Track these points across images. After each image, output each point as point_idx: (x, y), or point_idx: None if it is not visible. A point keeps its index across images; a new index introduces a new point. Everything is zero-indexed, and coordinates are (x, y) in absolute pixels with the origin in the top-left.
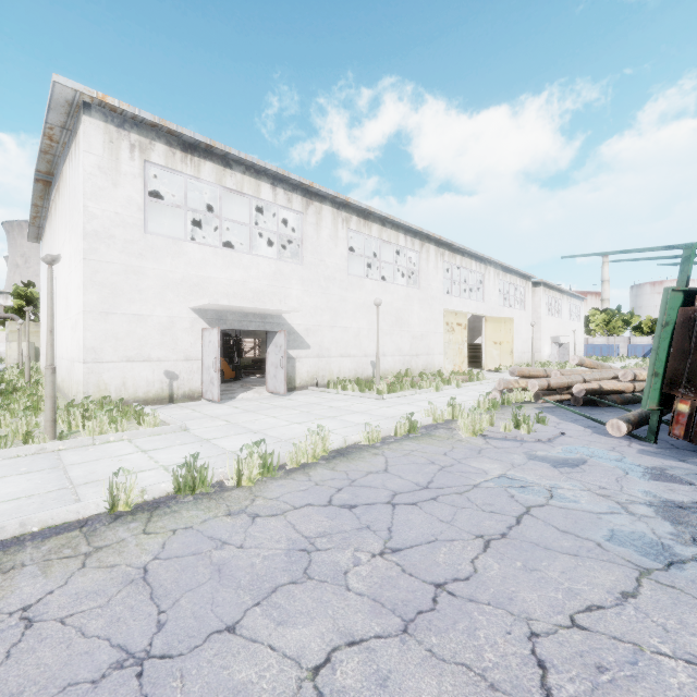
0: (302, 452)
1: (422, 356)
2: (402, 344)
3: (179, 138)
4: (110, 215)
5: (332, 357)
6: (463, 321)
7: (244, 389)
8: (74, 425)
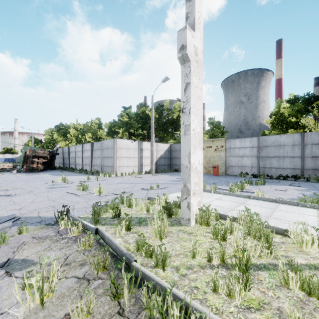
0: None
1: None
2: None
3: None
4: None
5: None
6: None
7: None
8: None
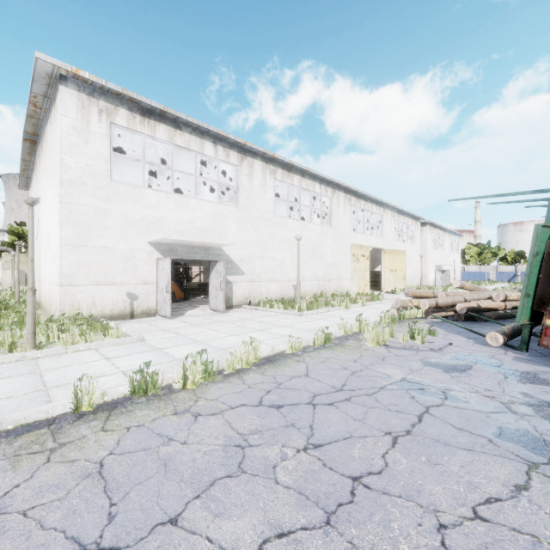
0: (237, 359)
1: (333, 281)
2: (318, 271)
3: (138, 105)
4: (82, 166)
5: (262, 282)
6: (366, 253)
7: (191, 307)
8: (51, 336)
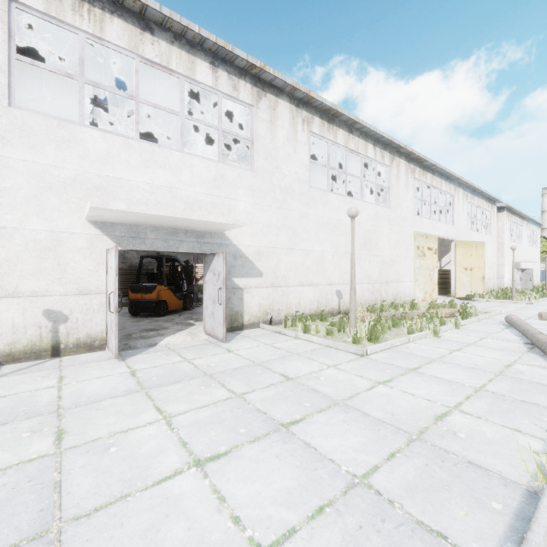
0: None
1: (391, 284)
2: (371, 270)
3: None
4: None
5: (290, 287)
6: (433, 245)
7: (180, 326)
8: None
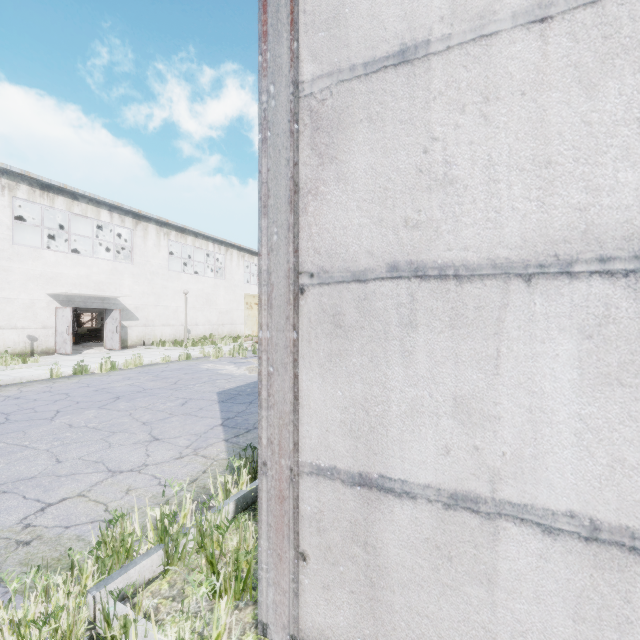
0: (129, 363)
1: (227, 325)
2: (211, 317)
3: (38, 181)
4: None
5: (156, 326)
6: None
7: (86, 348)
8: None
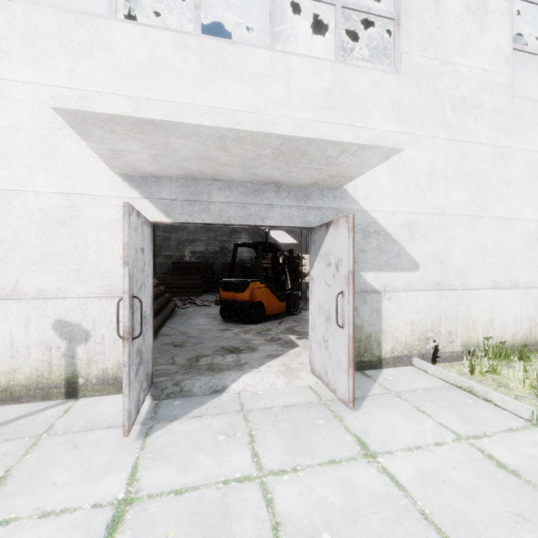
0: None
1: None
2: None
3: None
4: None
5: (472, 289)
6: None
7: (273, 348)
8: None
